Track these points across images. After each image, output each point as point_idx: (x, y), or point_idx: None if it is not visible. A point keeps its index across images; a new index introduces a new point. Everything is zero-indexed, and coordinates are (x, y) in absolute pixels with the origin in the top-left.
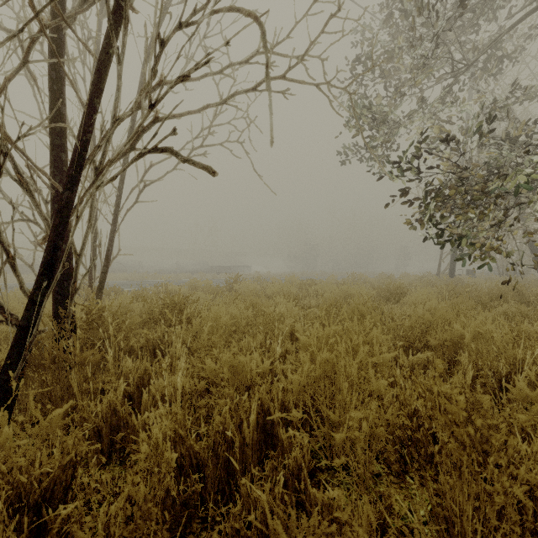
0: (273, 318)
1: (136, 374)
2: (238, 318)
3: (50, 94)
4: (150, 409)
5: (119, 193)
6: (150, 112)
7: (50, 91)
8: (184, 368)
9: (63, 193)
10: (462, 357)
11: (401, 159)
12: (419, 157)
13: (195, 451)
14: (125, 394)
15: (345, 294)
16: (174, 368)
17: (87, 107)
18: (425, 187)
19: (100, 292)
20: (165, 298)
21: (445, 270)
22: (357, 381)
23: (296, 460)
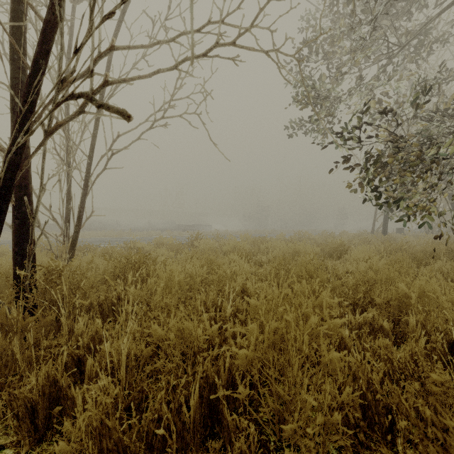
0: (226, 275)
1: (87, 335)
2: (193, 275)
3: (11, 63)
4: (89, 382)
5: (90, 161)
6: (73, 57)
7: (10, 60)
8: (136, 329)
9: (7, 155)
10: (410, 319)
11: (343, 129)
12: (359, 128)
13: (124, 446)
14: (74, 357)
15: (292, 251)
16: (118, 335)
17: (32, 67)
18: (365, 155)
19: (73, 250)
20: (125, 257)
21: (378, 228)
22: (308, 353)
23: (240, 451)
